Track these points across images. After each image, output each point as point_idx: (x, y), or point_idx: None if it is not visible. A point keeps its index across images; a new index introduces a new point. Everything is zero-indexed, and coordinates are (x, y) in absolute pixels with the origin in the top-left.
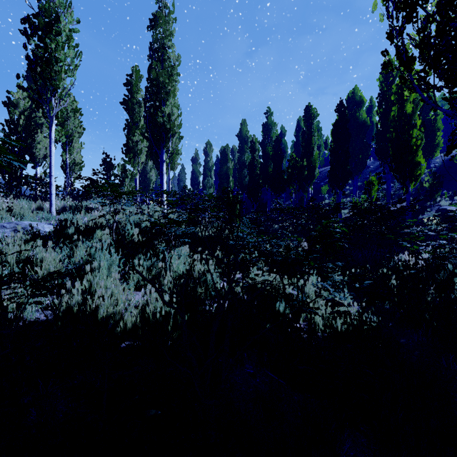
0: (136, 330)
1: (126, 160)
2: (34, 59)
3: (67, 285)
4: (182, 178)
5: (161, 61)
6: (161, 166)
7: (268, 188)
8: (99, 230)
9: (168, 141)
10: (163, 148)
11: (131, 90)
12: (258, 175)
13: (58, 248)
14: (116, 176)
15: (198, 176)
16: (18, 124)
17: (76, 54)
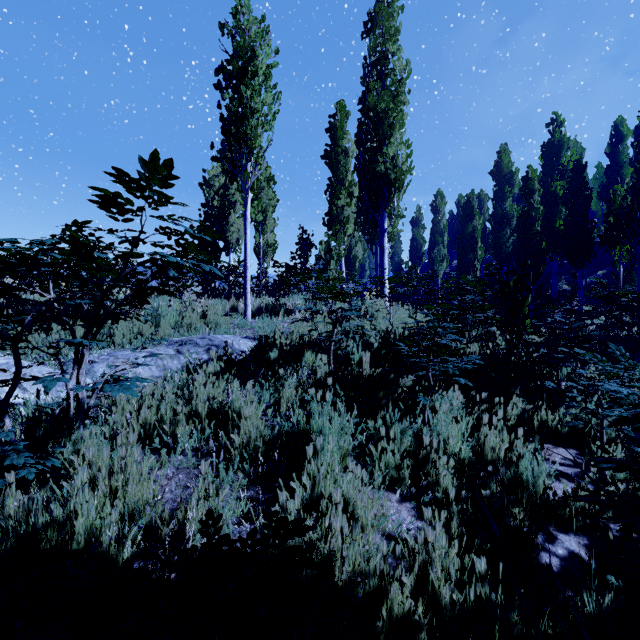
0: (409, 618)
1: (330, 235)
2: (228, 118)
3: (281, 497)
4: (396, 251)
5: (381, 78)
6: (380, 239)
7: (554, 256)
8: (309, 352)
9: (391, 199)
10: (385, 211)
11: (334, 136)
12: (539, 234)
13: (258, 386)
14: (317, 259)
15: (421, 245)
16: (213, 206)
17: (273, 99)
